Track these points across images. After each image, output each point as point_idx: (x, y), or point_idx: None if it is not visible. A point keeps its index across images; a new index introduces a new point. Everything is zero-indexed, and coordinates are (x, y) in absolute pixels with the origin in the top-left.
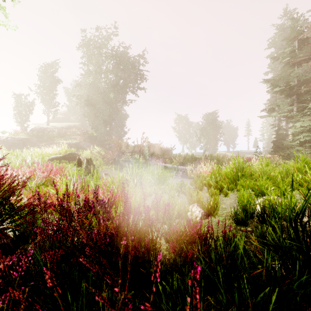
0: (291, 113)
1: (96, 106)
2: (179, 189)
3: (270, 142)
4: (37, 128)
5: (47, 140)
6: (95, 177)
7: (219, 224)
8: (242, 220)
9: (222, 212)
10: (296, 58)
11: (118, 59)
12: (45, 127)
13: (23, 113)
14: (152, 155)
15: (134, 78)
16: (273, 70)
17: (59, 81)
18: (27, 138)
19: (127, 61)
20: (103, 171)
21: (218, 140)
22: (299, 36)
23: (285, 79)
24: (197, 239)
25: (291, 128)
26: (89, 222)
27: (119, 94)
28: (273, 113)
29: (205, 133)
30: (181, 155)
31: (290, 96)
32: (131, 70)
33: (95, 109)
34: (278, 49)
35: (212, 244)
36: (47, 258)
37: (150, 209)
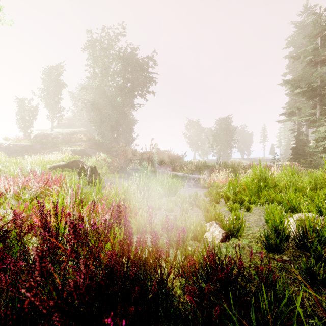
0: (313, 117)
1: (103, 110)
2: (193, 202)
3: (288, 148)
4: (40, 134)
5: (51, 147)
6: (97, 188)
7: (246, 249)
8: (275, 246)
9: (246, 232)
10: (319, 56)
11: (125, 61)
12: (49, 133)
13: (26, 119)
14: (161, 162)
15: (143, 81)
16: (292, 71)
17: (63, 85)
18: (30, 144)
19: (135, 63)
20: (109, 180)
21: (232, 147)
22: (323, 32)
23: (307, 80)
24: (223, 279)
25: (314, 133)
26: (63, 268)
27: (127, 97)
28: (294, 117)
29: (218, 139)
30: (192, 163)
31: (312, 99)
32: (140, 72)
33: (101, 114)
34: (297, 48)
35: (239, 279)
36: (3, 320)
37: (159, 239)
